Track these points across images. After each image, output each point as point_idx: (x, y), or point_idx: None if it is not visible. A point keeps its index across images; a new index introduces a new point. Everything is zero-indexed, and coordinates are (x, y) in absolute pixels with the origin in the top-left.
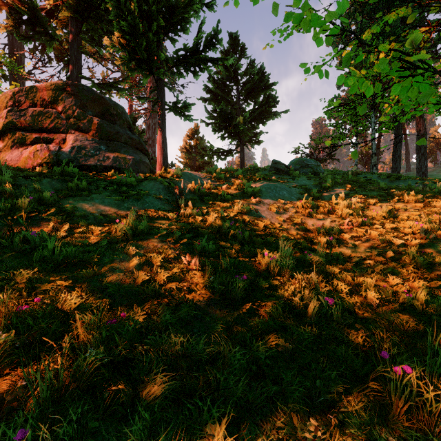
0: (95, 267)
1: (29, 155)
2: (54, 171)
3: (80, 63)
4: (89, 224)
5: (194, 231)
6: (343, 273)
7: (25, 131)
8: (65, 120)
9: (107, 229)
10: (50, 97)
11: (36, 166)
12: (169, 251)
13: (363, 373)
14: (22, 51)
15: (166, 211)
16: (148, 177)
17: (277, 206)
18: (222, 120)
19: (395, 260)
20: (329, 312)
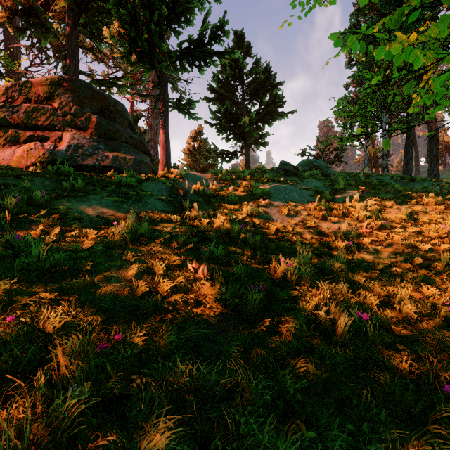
0: (87, 276)
1: (23, 154)
2: (48, 170)
3: (77, 58)
4: (84, 228)
5: (200, 235)
6: (369, 282)
7: (19, 129)
8: (61, 117)
9: (103, 232)
10: (45, 93)
11: (30, 165)
12: (173, 257)
13: (418, 411)
14: (18, 47)
15: (169, 213)
16: (150, 177)
17: (288, 208)
18: (227, 120)
19: (425, 267)
20: (364, 330)
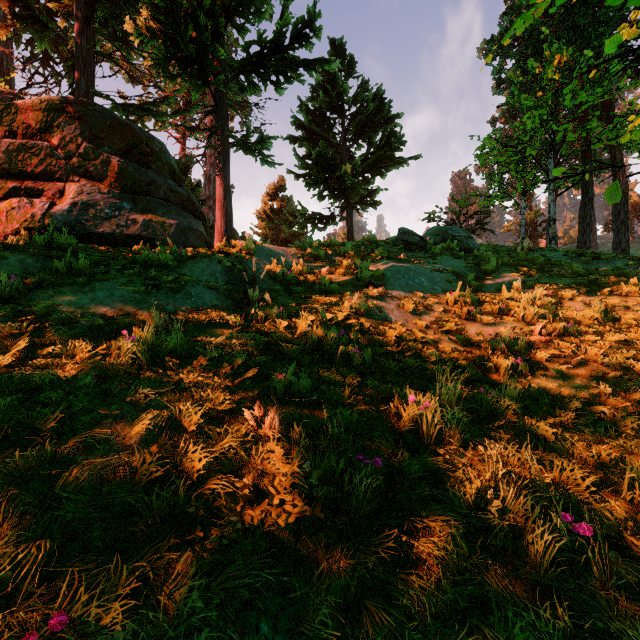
0: (47, 442)
1: None
2: (35, 241)
3: (92, 70)
4: (76, 338)
5: (273, 350)
6: (562, 436)
7: None
8: (63, 160)
9: (104, 347)
10: (39, 122)
11: (11, 234)
12: (221, 393)
13: None
14: (10, 59)
15: (224, 311)
16: (198, 253)
17: (413, 301)
18: (320, 169)
19: None
20: (582, 557)
